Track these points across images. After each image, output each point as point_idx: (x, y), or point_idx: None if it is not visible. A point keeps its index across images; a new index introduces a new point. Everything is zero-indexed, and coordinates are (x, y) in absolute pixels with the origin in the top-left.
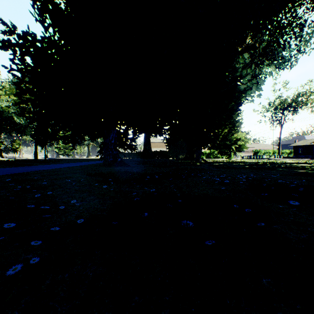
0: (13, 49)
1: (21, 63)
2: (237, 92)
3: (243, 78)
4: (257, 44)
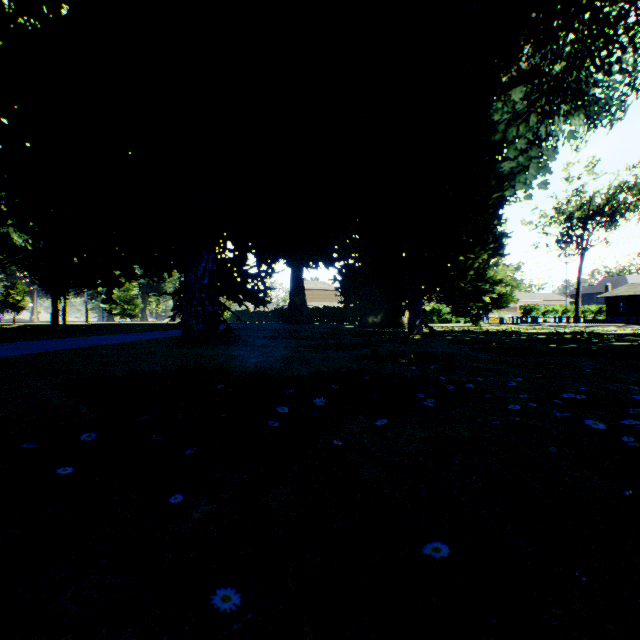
0: None
1: None
2: (494, 178)
3: (510, 146)
4: (547, 65)
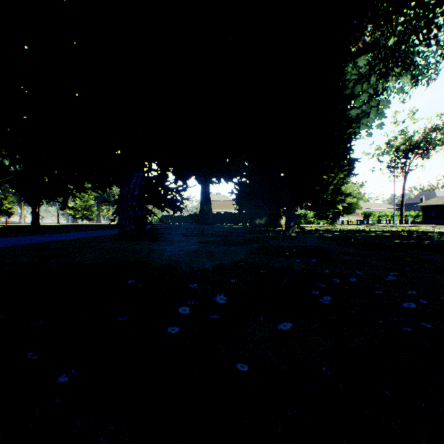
0: None
1: None
2: (345, 121)
3: (357, 98)
4: (384, 39)
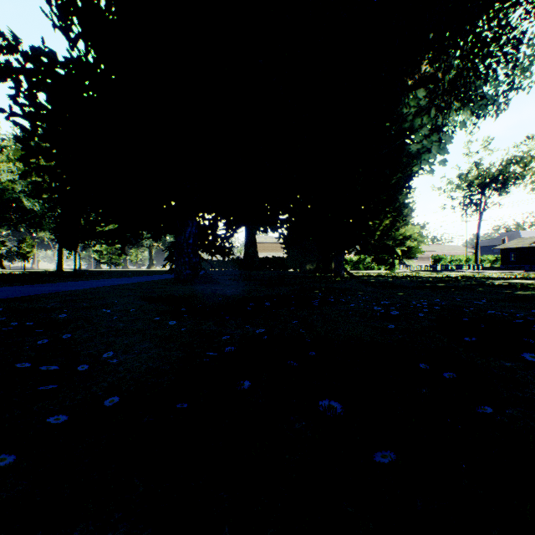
0: (14, 79)
1: (30, 103)
2: (405, 156)
3: (416, 133)
4: (441, 74)
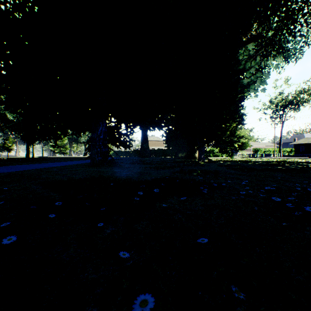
0: None
1: None
2: (239, 87)
3: (247, 71)
4: (265, 33)
